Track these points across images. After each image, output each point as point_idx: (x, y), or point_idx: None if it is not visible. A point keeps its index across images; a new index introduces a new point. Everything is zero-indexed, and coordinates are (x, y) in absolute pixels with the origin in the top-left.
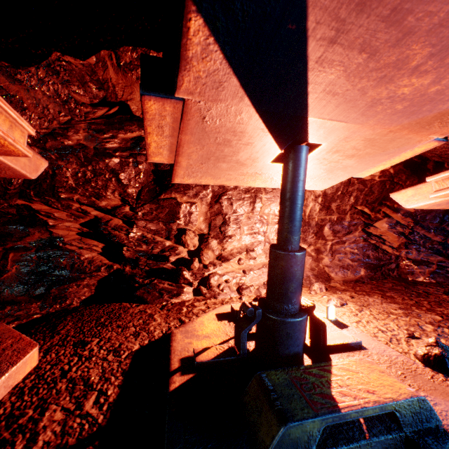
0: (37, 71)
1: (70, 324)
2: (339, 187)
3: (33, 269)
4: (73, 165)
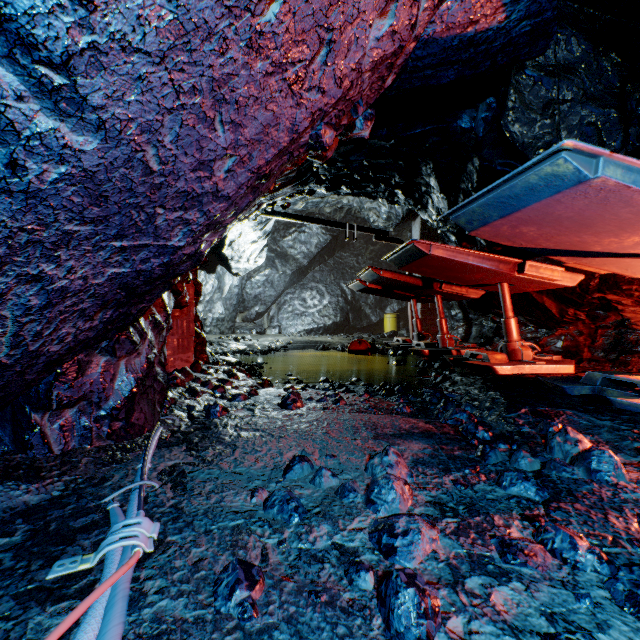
0: None
1: None
2: None
3: (610, 341)
4: None
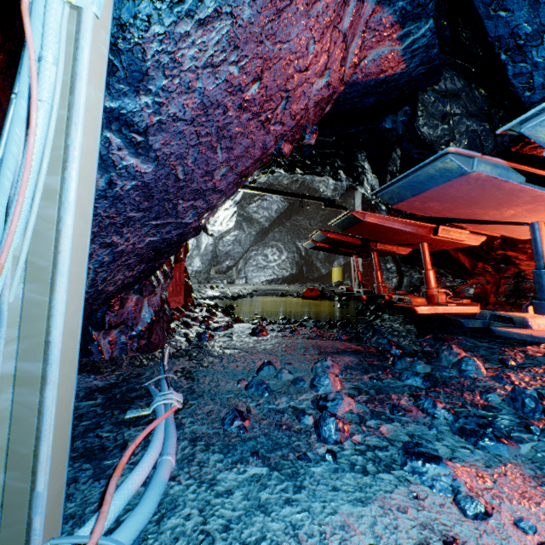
0: None
1: None
2: None
3: (510, 289)
4: None
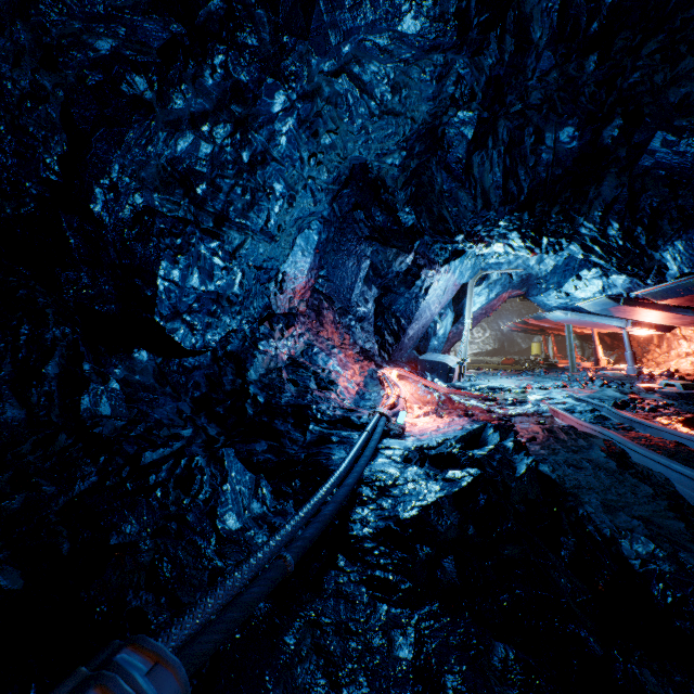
0: None
1: None
2: None
3: None
4: None
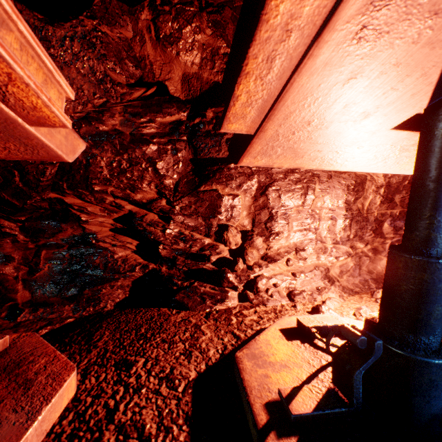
0: (71, 45)
1: (107, 334)
2: (406, 176)
3: (65, 267)
4: (107, 153)
